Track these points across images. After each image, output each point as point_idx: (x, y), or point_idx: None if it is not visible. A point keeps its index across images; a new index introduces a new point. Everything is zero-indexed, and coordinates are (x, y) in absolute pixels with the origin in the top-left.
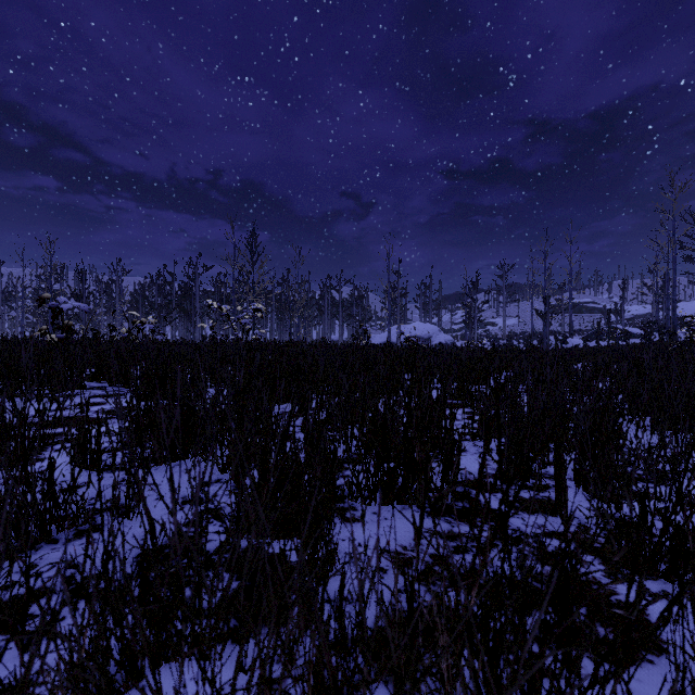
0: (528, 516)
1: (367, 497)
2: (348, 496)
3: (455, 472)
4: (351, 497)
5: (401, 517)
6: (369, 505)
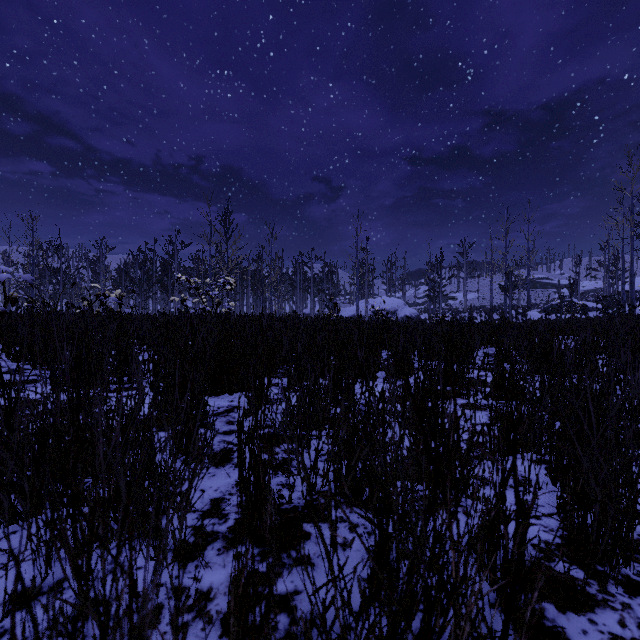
0: None
1: None
2: None
3: None
4: None
5: None
6: None
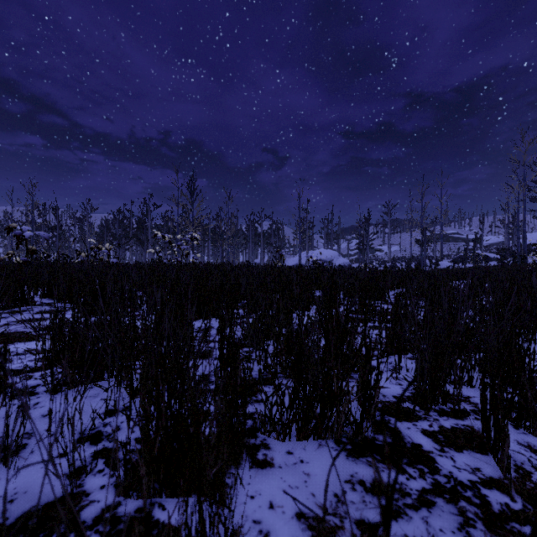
0: (456, 454)
1: (281, 433)
2: (260, 430)
3: (373, 401)
4: (263, 431)
5: (318, 458)
6: (283, 441)
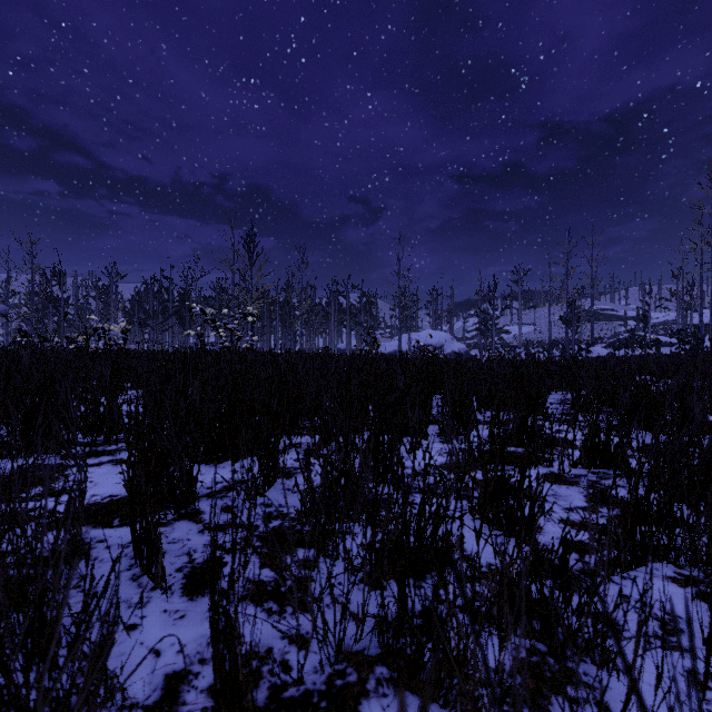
0: None
1: None
2: None
3: None
4: None
5: None
6: None
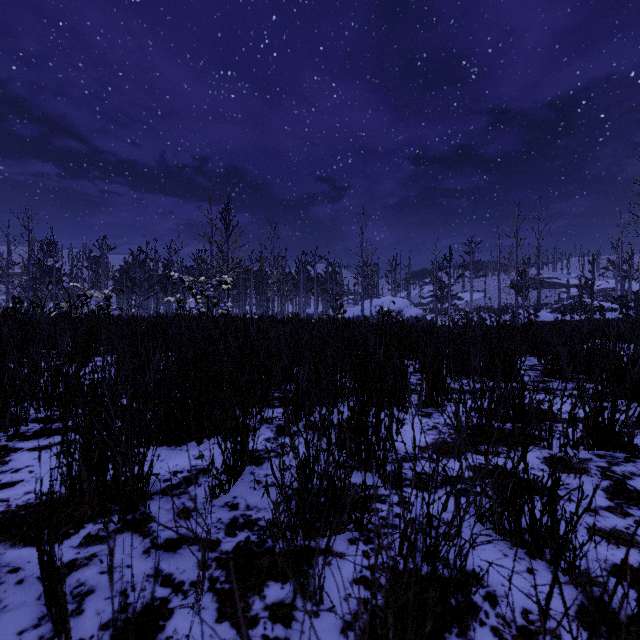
0: None
1: None
2: None
3: None
4: None
5: None
6: None
